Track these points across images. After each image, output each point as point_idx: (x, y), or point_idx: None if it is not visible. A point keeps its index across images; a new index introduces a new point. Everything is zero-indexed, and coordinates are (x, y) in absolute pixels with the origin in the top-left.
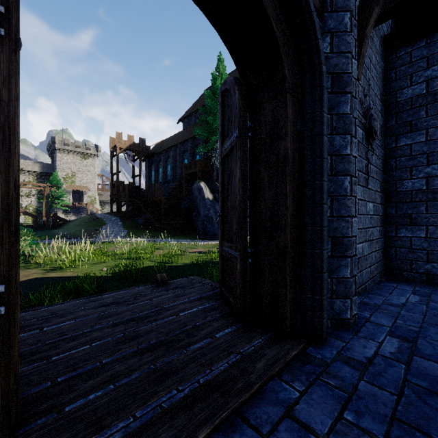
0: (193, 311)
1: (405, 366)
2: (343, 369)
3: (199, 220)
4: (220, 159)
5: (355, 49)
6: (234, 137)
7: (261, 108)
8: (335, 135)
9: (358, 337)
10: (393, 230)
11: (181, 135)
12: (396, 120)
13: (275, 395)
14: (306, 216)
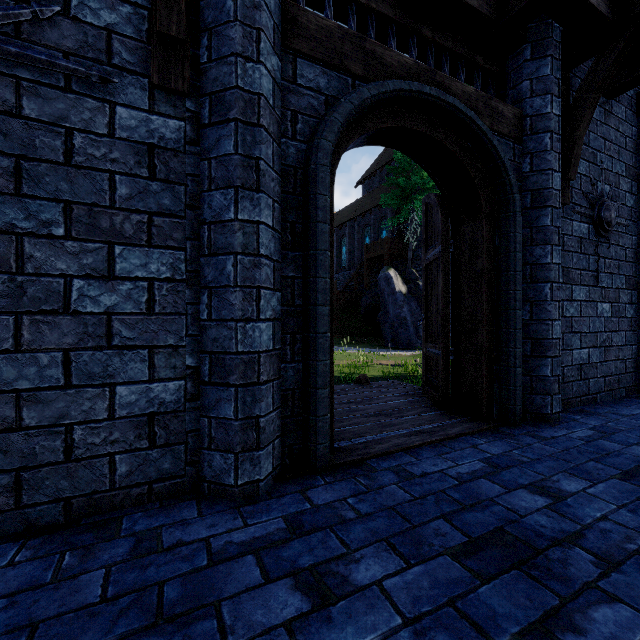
0: (399, 402)
1: (584, 442)
2: (526, 438)
3: (387, 322)
4: (424, 265)
5: (558, 162)
6: (437, 252)
7: (461, 228)
8: (534, 246)
9: (554, 427)
10: None
11: (361, 204)
12: None
13: (466, 441)
14: (501, 320)
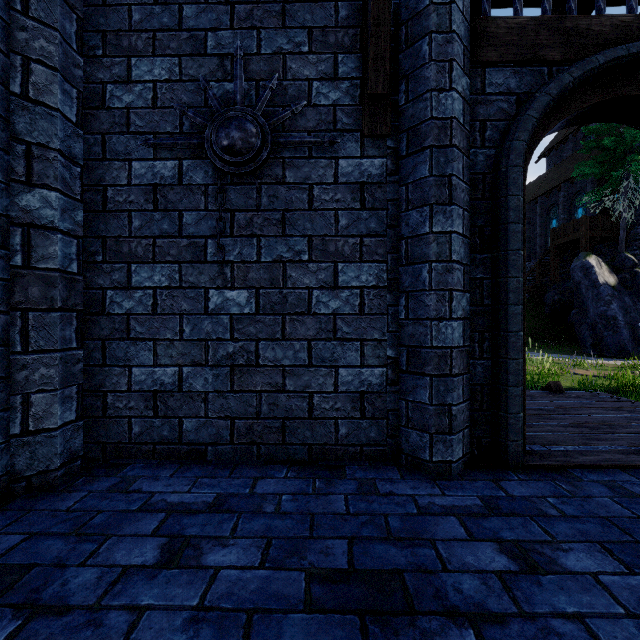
0: (610, 416)
1: None
2: None
3: (584, 323)
4: None
5: None
6: None
7: None
8: None
9: None
10: None
11: (544, 181)
12: None
13: None
14: None
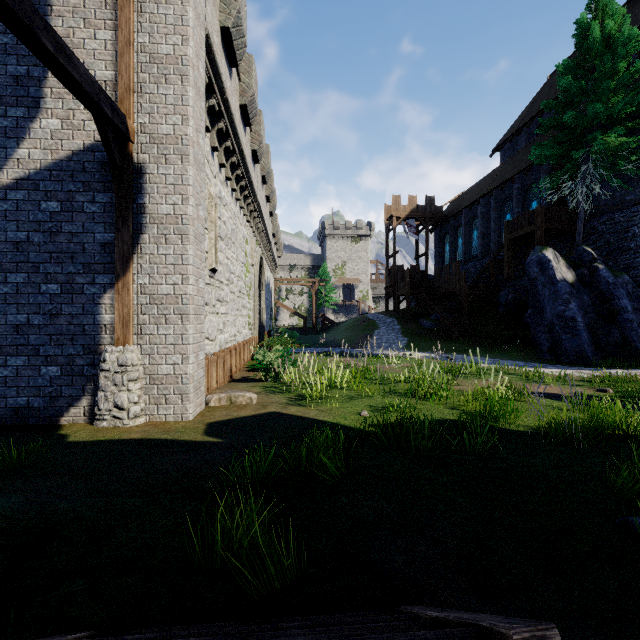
0: None
1: None
2: None
3: (541, 324)
4: None
5: None
6: None
7: None
8: None
9: None
10: None
11: (498, 174)
12: None
13: None
14: None
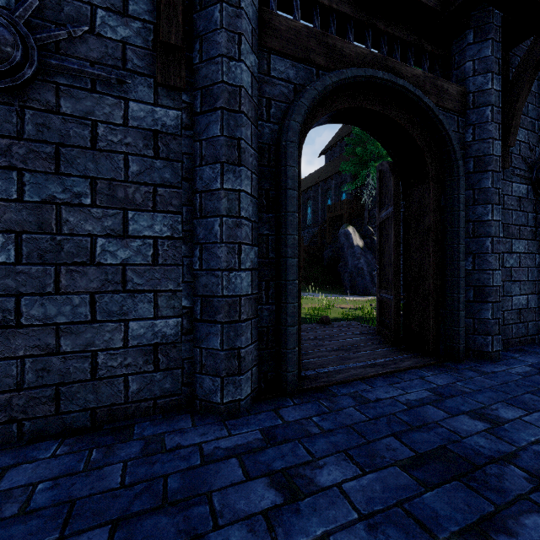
0: (357, 339)
1: (522, 377)
2: (468, 372)
3: (346, 272)
4: (378, 223)
5: (498, 132)
6: (389, 212)
7: (410, 191)
8: (476, 205)
9: (494, 364)
10: None
11: (323, 171)
12: None
13: (414, 373)
14: (446, 270)
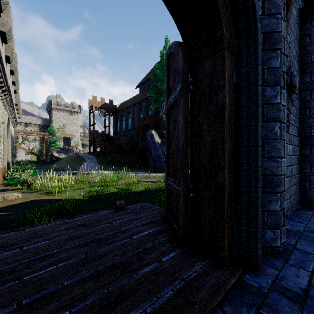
0: (144, 234)
1: None
2: (282, 302)
3: (151, 158)
4: (166, 110)
5: (283, 12)
6: (177, 91)
7: (201, 64)
8: (266, 86)
9: (289, 265)
10: (308, 167)
11: (138, 97)
12: (311, 77)
13: None
14: (242, 157)
